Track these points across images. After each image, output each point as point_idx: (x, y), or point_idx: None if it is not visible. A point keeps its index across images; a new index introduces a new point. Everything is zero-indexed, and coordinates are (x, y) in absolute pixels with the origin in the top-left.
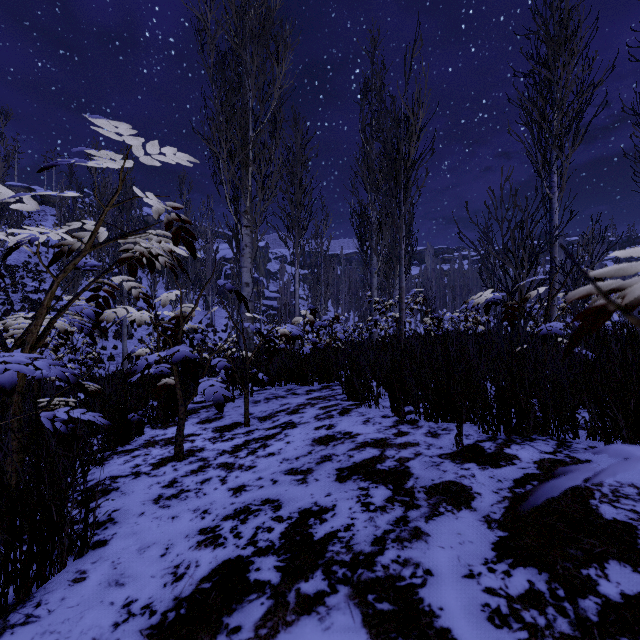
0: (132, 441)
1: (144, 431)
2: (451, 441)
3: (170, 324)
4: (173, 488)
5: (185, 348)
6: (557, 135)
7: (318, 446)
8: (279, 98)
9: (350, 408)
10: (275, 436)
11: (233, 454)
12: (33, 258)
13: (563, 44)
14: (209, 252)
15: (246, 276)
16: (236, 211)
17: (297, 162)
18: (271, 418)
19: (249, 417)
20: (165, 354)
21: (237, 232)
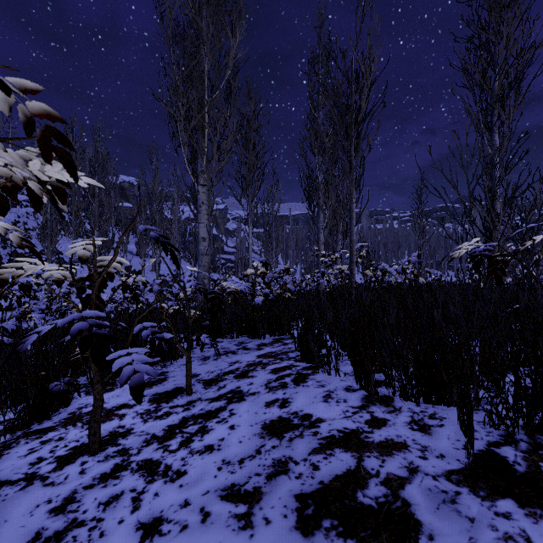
0: (55, 414)
1: (75, 398)
2: (451, 442)
3: (90, 279)
4: (63, 516)
5: (94, 312)
6: (498, 96)
7: (269, 439)
8: (233, 67)
9: (306, 373)
10: (218, 414)
11: (163, 443)
12: (22, 218)
13: (506, 6)
14: (175, 213)
15: (203, 231)
16: (194, 171)
17: (250, 128)
18: (217, 383)
19: (194, 380)
20: (61, 322)
21: (194, 190)
